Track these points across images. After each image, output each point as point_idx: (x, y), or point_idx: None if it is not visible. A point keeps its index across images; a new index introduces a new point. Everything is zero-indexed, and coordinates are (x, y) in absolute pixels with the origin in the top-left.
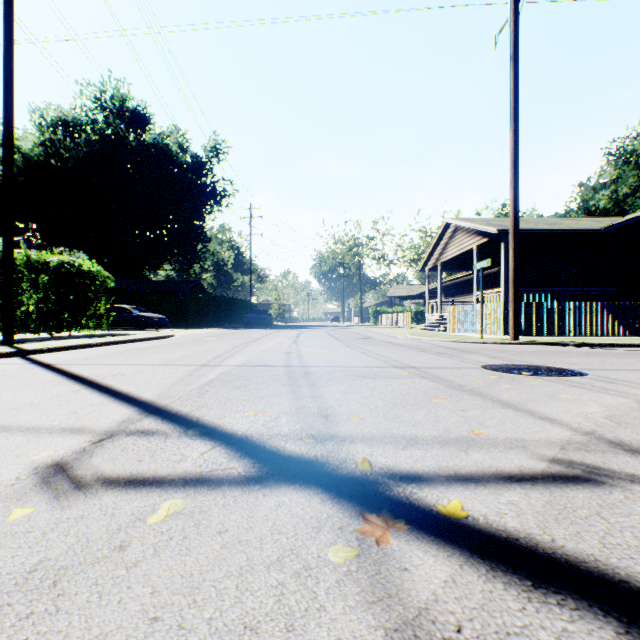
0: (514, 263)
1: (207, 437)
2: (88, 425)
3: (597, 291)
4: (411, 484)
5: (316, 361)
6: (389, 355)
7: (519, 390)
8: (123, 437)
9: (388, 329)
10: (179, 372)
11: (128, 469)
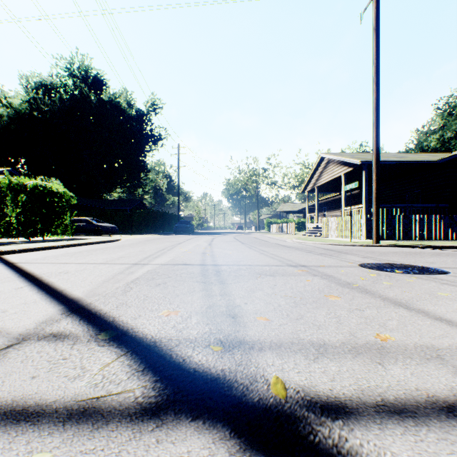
0: (376, 185)
1: (115, 343)
2: (6, 327)
3: (434, 207)
4: (337, 421)
5: (225, 260)
6: (283, 255)
7: (400, 288)
8: (32, 342)
9: (278, 235)
10: (113, 270)
11: (13, 391)
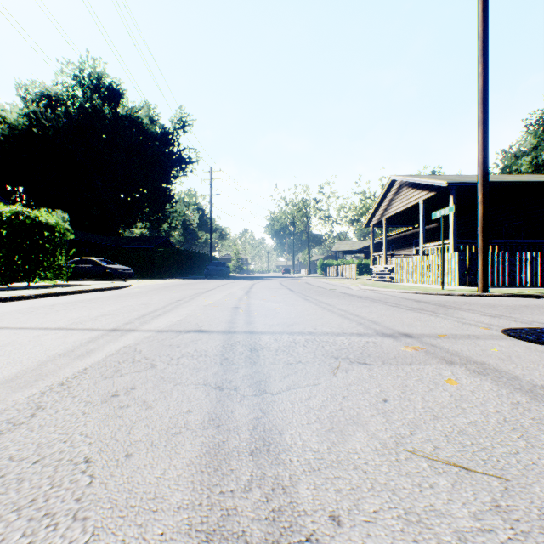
0: (483, 208)
1: None
2: None
3: (541, 243)
4: None
5: (268, 322)
6: (358, 312)
7: None
8: None
9: (337, 280)
10: (59, 345)
11: None
